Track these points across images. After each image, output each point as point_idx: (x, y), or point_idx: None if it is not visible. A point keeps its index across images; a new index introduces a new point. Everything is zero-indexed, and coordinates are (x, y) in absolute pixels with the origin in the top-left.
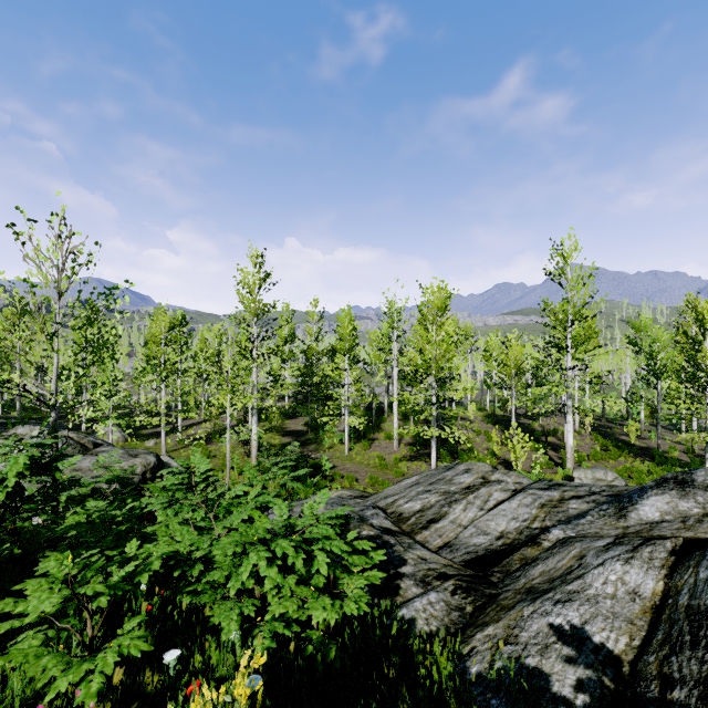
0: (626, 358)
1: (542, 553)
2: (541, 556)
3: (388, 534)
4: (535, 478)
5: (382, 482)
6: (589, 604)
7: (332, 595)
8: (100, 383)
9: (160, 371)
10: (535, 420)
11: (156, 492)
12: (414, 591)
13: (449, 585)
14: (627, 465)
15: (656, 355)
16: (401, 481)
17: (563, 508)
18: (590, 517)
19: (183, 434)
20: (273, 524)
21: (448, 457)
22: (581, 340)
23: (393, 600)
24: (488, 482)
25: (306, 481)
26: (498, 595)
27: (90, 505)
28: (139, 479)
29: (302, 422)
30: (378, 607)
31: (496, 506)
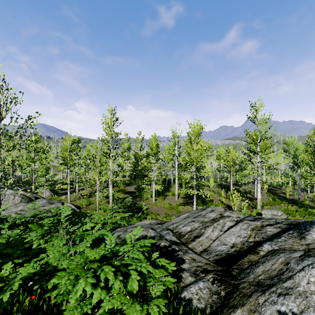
0: (281, 158)
1: (260, 259)
2: (260, 261)
3: (175, 244)
4: (243, 214)
5: (170, 216)
6: (301, 298)
7: (142, 295)
8: (25, 166)
9: (67, 163)
10: (240, 187)
11: (34, 229)
12: (190, 279)
13: (210, 278)
14: (285, 207)
15: (297, 156)
16: (179, 216)
17: (264, 231)
18: (283, 237)
19: (78, 193)
20: (105, 250)
21: (201, 204)
22: (264, 148)
23: (178, 284)
24: (223, 217)
25: (135, 215)
26: (239, 285)
27: (8, 233)
28: (53, 215)
29: (133, 187)
30: (170, 289)
31: (228, 229)
